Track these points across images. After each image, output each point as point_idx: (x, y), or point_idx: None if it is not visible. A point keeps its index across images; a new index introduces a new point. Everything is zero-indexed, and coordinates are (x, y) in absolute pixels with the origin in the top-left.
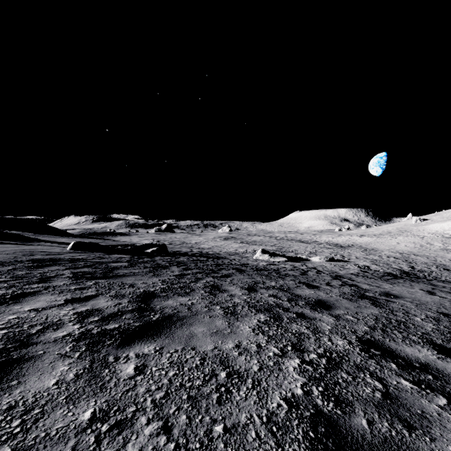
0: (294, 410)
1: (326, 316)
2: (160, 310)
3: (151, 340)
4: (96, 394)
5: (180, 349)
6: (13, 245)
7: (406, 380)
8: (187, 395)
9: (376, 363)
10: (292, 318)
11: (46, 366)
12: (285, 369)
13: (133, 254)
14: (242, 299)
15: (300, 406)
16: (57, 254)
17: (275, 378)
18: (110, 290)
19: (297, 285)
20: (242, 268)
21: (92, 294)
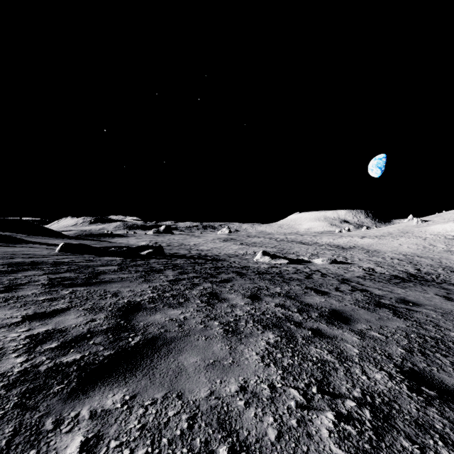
0: None
1: (348, 332)
2: (143, 329)
3: (121, 381)
4: None
5: (160, 397)
6: None
7: None
8: None
9: (440, 414)
10: (308, 337)
11: None
12: (317, 434)
13: (127, 256)
14: (244, 310)
15: None
16: (41, 257)
17: None
18: (87, 301)
19: (305, 290)
20: (243, 272)
21: (62, 307)
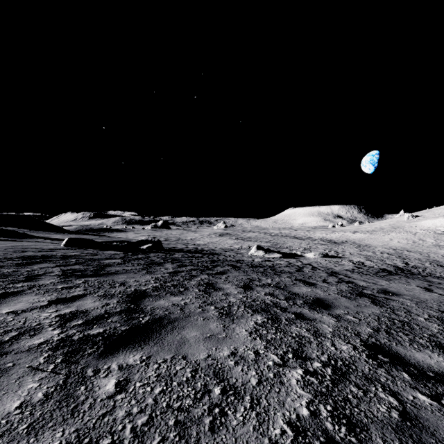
0: (301, 438)
1: (326, 316)
2: (150, 311)
3: (138, 347)
4: (66, 421)
5: (169, 358)
6: (5, 242)
7: (423, 394)
8: (175, 420)
9: (387, 372)
10: (291, 319)
11: (12, 382)
12: (287, 382)
13: (128, 250)
14: (237, 298)
15: (307, 433)
16: (49, 251)
17: (277, 395)
18: (100, 289)
19: (294, 282)
20: (238, 265)
21: (79, 294)
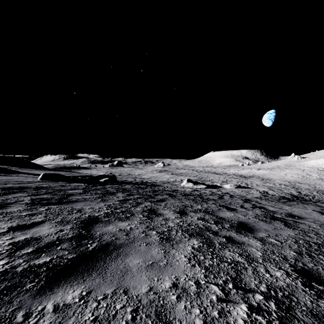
0: None
1: (252, 239)
2: (99, 237)
3: (80, 279)
4: None
5: (110, 293)
6: None
7: None
8: None
9: None
10: (223, 243)
11: None
12: None
13: (89, 182)
14: (175, 222)
15: None
16: (27, 183)
17: None
18: (58, 216)
19: (219, 208)
20: (173, 194)
21: (39, 221)
